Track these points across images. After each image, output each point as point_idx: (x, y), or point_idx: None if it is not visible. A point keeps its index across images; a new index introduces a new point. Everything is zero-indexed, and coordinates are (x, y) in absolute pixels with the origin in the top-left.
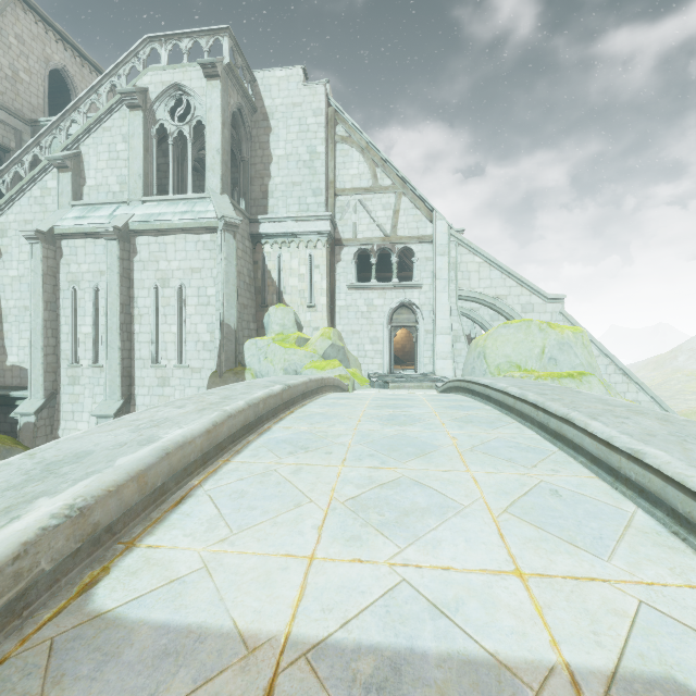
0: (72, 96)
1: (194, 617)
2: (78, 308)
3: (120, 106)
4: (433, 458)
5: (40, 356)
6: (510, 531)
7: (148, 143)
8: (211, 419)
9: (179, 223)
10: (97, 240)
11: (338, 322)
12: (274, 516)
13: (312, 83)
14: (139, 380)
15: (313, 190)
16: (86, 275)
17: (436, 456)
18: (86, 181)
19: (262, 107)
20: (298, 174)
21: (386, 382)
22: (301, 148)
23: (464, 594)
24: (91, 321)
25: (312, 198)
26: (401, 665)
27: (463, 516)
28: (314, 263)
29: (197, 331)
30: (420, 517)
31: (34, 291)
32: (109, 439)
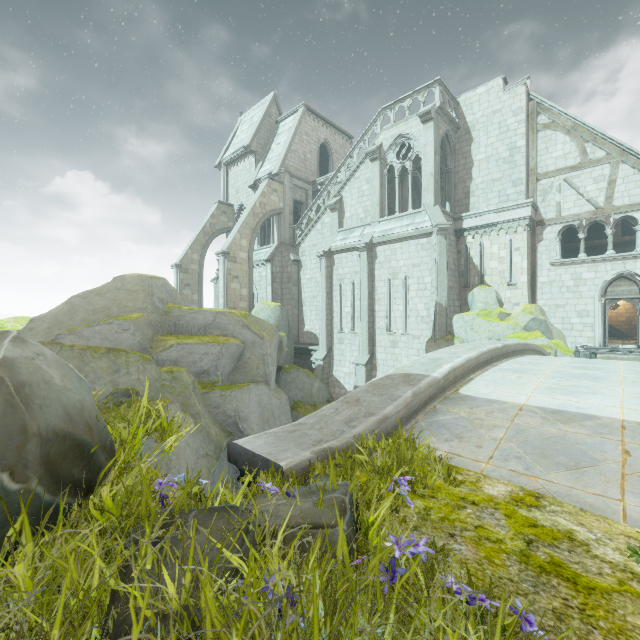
0: (329, 156)
1: (492, 398)
2: (343, 296)
3: (364, 160)
4: (600, 381)
5: (324, 325)
6: (628, 401)
7: (382, 180)
8: (476, 353)
9: (405, 233)
10: (353, 252)
11: (540, 297)
12: (511, 386)
13: (512, 87)
14: (378, 342)
15: (513, 182)
16: (347, 275)
17: (603, 381)
18: (345, 214)
19: (464, 124)
20: (498, 171)
21: (593, 352)
22: (501, 148)
23: (592, 407)
24: (350, 304)
25: (512, 189)
26: (562, 411)
27: (605, 396)
28: (514, 246)
29: (417, 309)
30: (581, 394)
31: (321, 287)
32: (443, 355)
